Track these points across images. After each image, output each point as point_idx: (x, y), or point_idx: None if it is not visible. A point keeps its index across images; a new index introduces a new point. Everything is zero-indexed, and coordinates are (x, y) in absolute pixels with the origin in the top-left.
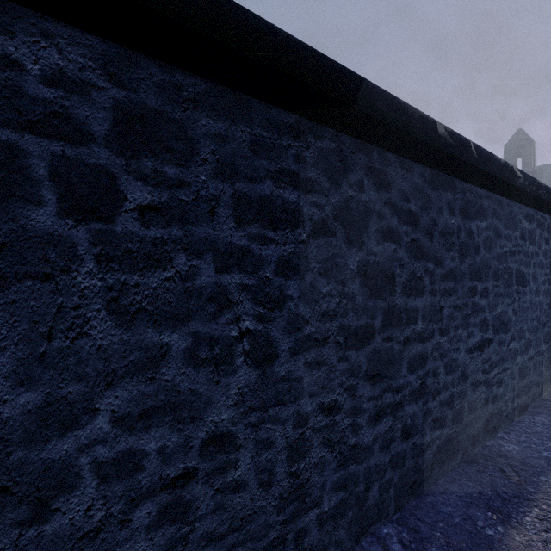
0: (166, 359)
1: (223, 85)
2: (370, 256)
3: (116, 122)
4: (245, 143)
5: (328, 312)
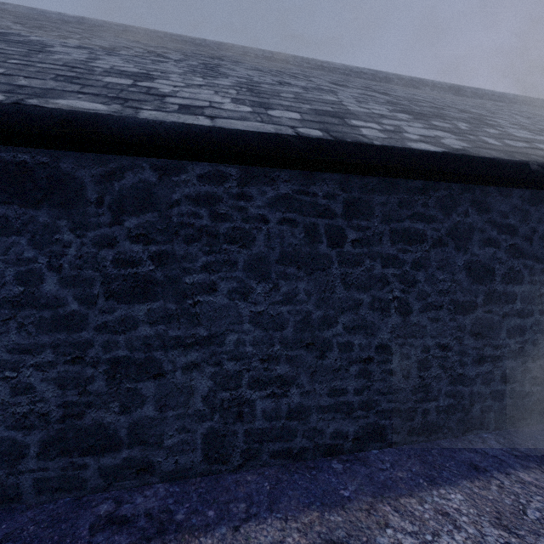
0: (361, 306)
1: (384, 177)
2: (473, 257)
3: (344, 207)
4: (395, 203)
5: (442, 291)
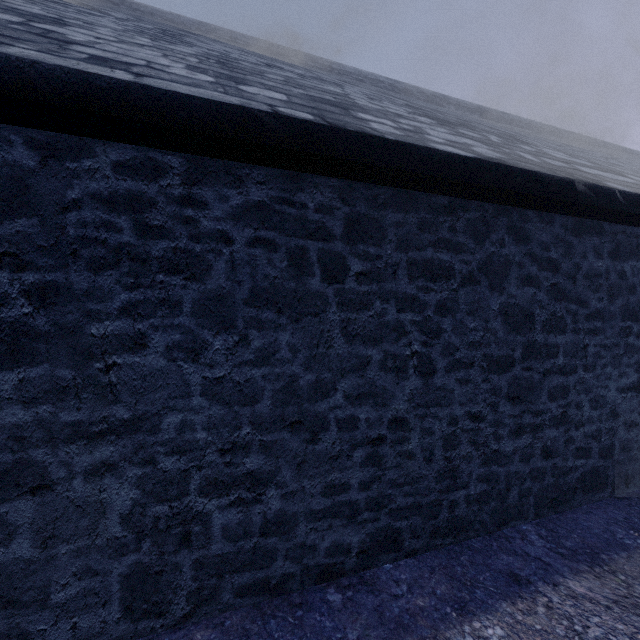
0: (369, 365)
1: (400, 188)
2: (510, 299)
3: (345, 226)
4: (415, 225)
5: (474, 343)
